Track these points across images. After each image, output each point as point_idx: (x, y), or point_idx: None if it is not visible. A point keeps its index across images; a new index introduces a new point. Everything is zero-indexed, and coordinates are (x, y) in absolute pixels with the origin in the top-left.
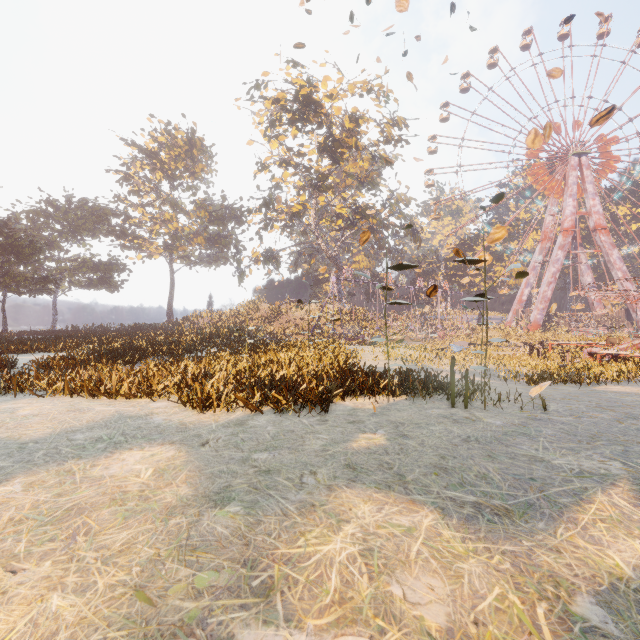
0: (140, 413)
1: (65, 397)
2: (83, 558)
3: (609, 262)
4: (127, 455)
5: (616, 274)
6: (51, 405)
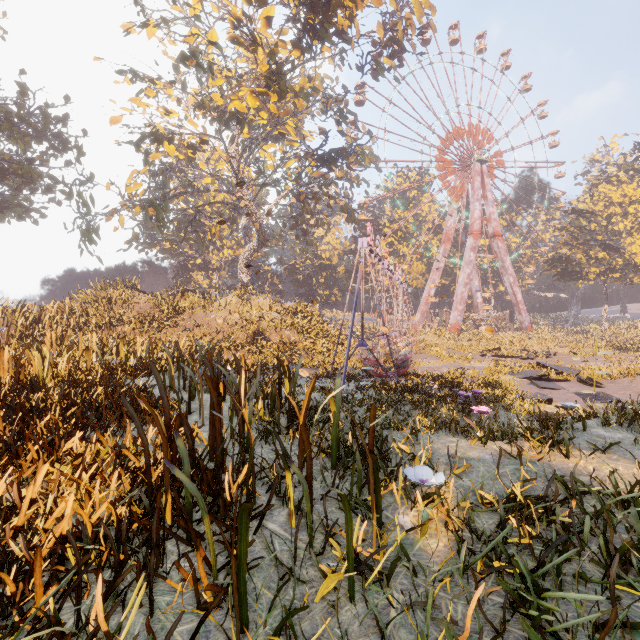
0: None
1: None
2: None
3: (503, 267)
4: None
5: (508, 279)
6: None
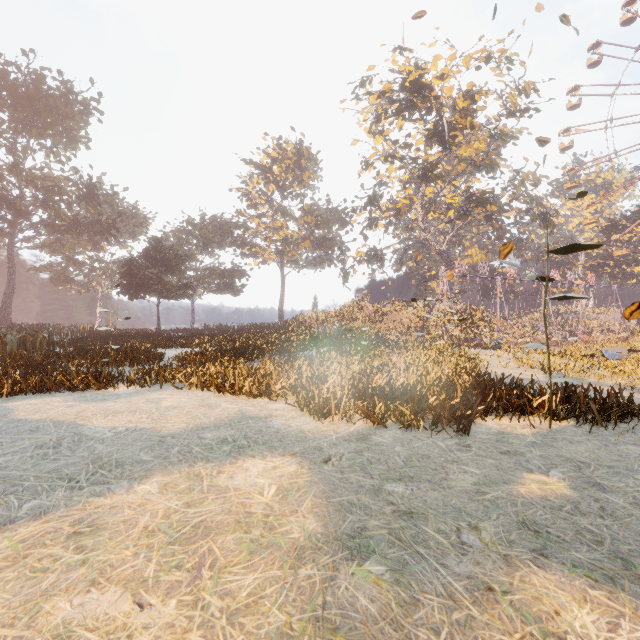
0: (260, 414)
1: (198, 391)
2: (207, 605)
3: None
4: (250, 464)
5: None
6: (187, 398)
